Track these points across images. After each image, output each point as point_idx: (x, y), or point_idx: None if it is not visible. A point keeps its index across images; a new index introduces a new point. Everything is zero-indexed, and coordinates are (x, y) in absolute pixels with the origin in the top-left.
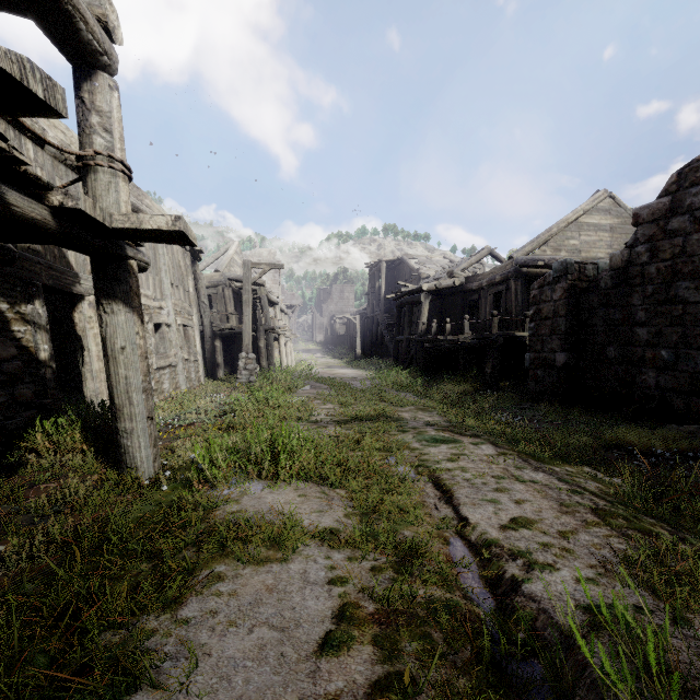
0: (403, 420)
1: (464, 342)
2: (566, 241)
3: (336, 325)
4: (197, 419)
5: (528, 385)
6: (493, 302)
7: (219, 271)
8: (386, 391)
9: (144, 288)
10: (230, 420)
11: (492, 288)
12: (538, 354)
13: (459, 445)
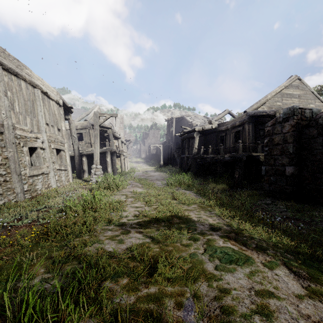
0: (191, 222)
1: (220, 159)
2: (275, 103)
3: (151, 149)
4: (39, 217)
5: (264, 186)
6: (234, 136)
7: (86, 120)
8: (176, 189)
9: (21, 124)
10: (48, 226)
11: (234, 129)
12: (271, 167)
13: (259, 273)
